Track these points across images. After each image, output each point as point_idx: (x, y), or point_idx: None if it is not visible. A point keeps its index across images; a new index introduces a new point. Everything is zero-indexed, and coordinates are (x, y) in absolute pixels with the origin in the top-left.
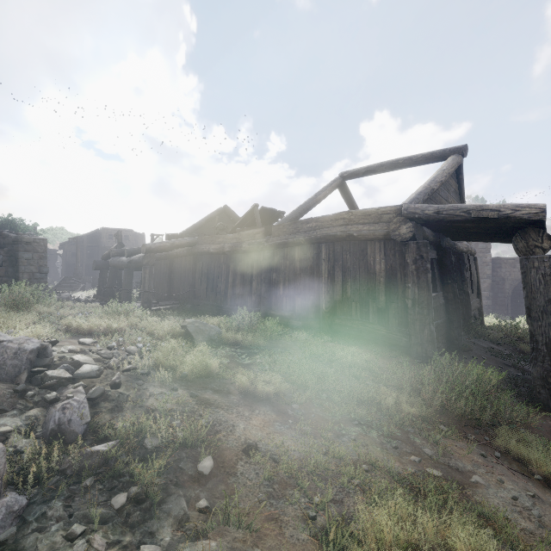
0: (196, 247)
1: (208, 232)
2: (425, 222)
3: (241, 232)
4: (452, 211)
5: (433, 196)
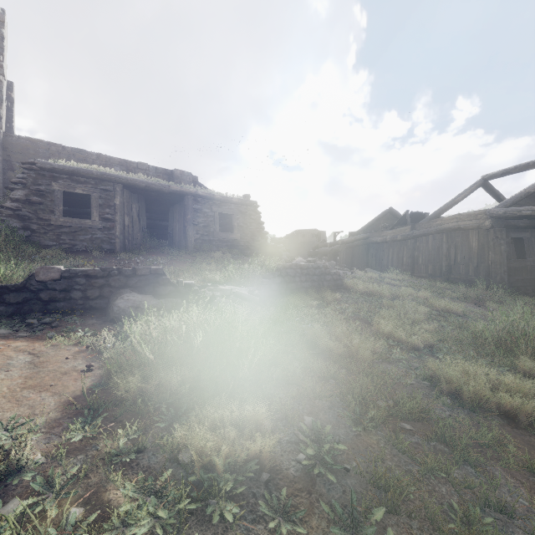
0: (369, 239)
1: (377, 228)
2: (499, 218)
3: (397, 229)
4: (512, 212)
5: (534, 195)
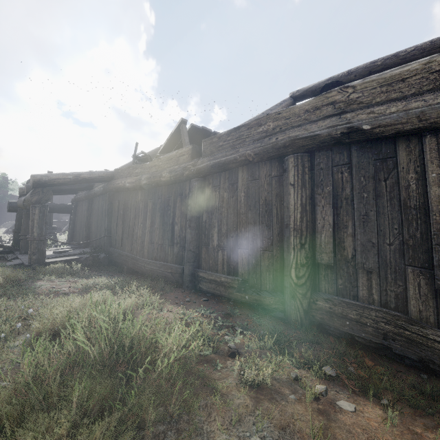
0: (112, 182)
1: None
2: None
3: (161, 157)
4: None
5: None
